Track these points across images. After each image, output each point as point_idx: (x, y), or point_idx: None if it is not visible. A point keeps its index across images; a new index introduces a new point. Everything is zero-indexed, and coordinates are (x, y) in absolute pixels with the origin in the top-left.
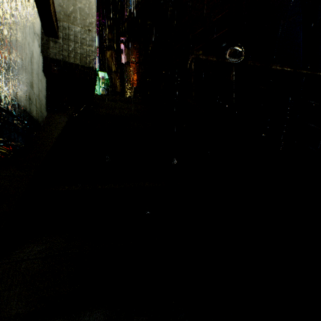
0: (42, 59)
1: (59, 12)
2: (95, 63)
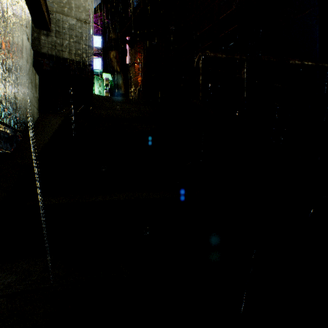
0: (32, 54)
1: (51, 2)
2: (91, 59)
